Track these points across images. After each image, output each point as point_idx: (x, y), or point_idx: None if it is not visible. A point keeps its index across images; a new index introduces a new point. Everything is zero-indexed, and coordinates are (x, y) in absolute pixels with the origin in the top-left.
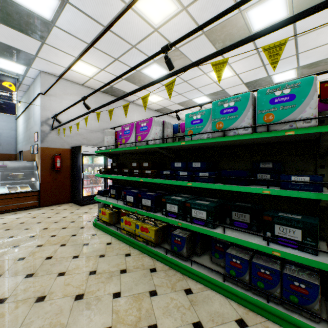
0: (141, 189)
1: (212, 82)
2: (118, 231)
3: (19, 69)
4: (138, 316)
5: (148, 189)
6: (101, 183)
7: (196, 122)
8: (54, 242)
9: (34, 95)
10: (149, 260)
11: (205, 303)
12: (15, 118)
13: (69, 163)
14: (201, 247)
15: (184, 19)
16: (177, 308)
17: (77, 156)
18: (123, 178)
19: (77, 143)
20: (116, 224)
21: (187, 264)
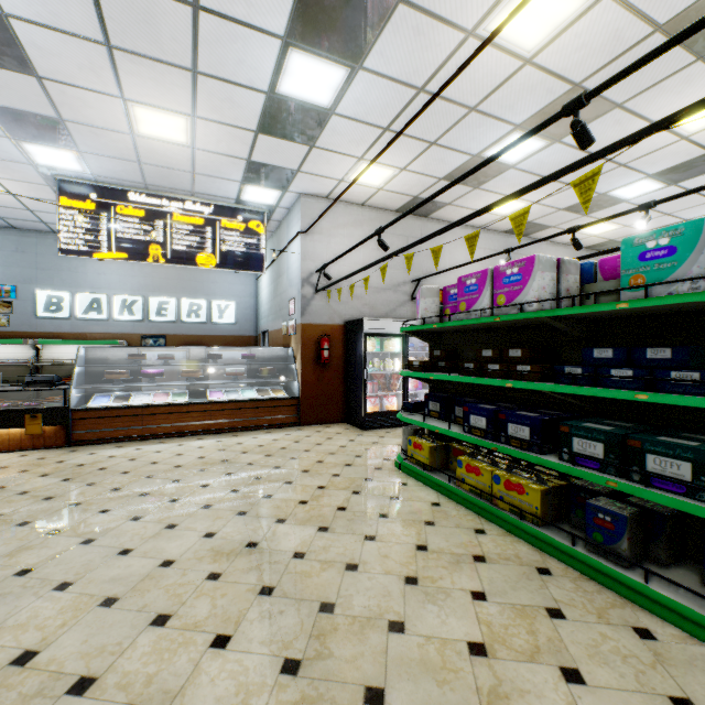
0: (499, 404)
1: (674, 140)
2: (450, 483)
3: (271, 197)
4: (532, 643)
5: (516, 405)
6: (396, 389)
7: (653, 254)
8: (340, 486)
9: (289, 236)
10: (529, 551)
11: (698, 669)
12: (255, 277)
13: (341, 350)
14: (668, 548)
15: (604, 16)
16: (621, 657)
17: (356, 338)
18: (464, 380)
19: (353, 314)
20: (442, 470)
21: (633, 576)
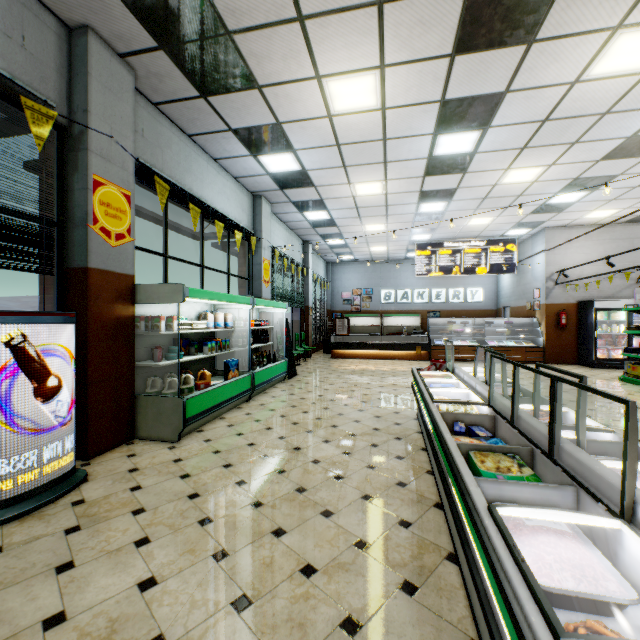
0: None
1: None
2: None
3: (523, 232)
4: None
5: None
6: (621, 345)
7: None
8: None
9: (533, 250)
10: None
11: None
12: None
13: (574, 319)
14: None
15: None
16: None
17: (587, 312)
18: None
19: (583, 296)
20: None
21: None
